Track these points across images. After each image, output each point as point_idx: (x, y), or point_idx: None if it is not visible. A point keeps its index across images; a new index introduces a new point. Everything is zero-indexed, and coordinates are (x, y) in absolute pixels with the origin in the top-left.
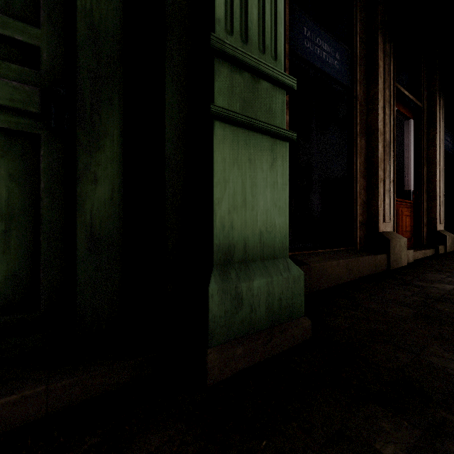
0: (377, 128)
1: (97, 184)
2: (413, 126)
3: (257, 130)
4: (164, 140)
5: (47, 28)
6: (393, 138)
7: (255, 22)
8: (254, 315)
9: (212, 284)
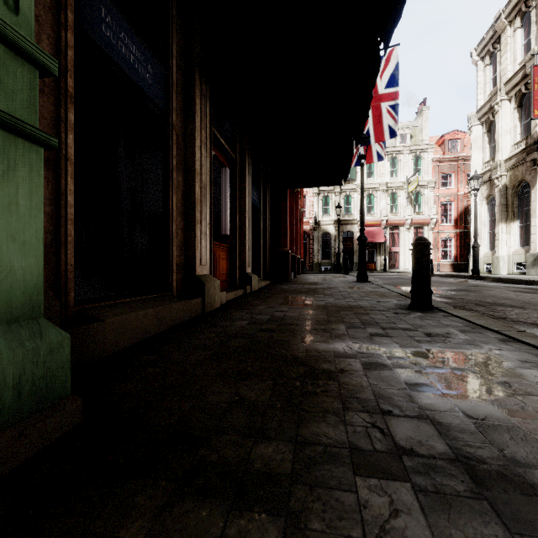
0: (194, 167)
1: None
2: (229, 175)
3: None
4: None
5: None
6: (211, 181)
7: None
8: None
9: None
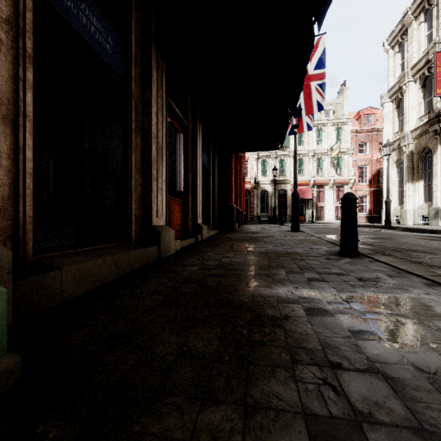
0: (151, 131)
1: None
2: (183, 140)
3: None
4: None
5: None
6: (166, 144)
7: None
8: None
9: None
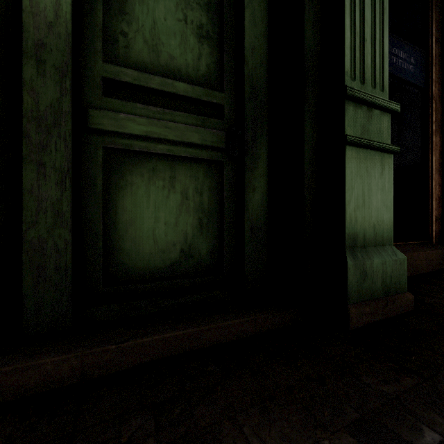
0: None
1: (255, 192)
2: None
3: (373, 148)
4: (302, 160)
5: (227, 92)
6: None
7: (369, 66)
8: (374, 286)
9: (348, 260)
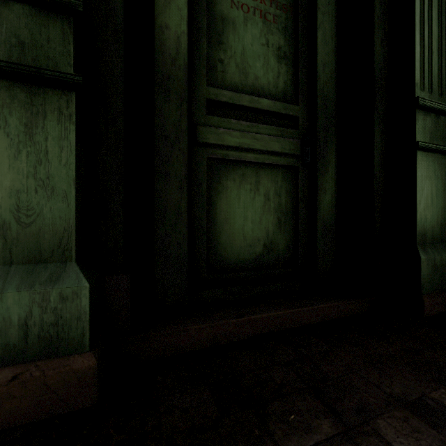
0: None
1: (325, 194)
2: None
3: (441, 152)
4: (372, 164)
5: (301, 105)
6: None
7: (436, 76)
8: (443, 279)
9: (421, 255)
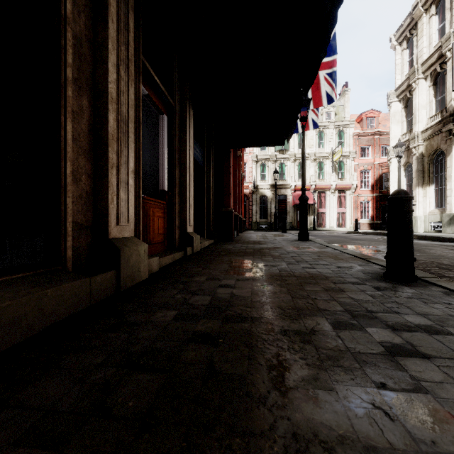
0: (107, 90)
1: None
2: (167, 123)
3: None
4: None
5: None
6: (139, 121)
7: None
8: None
9: None
